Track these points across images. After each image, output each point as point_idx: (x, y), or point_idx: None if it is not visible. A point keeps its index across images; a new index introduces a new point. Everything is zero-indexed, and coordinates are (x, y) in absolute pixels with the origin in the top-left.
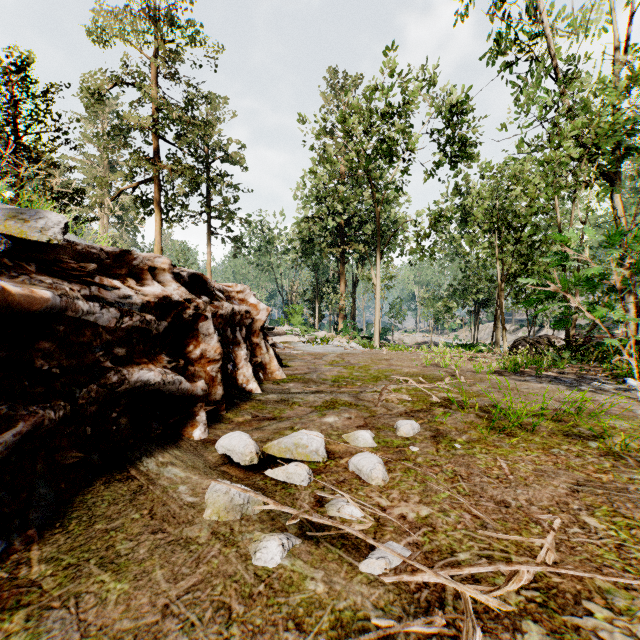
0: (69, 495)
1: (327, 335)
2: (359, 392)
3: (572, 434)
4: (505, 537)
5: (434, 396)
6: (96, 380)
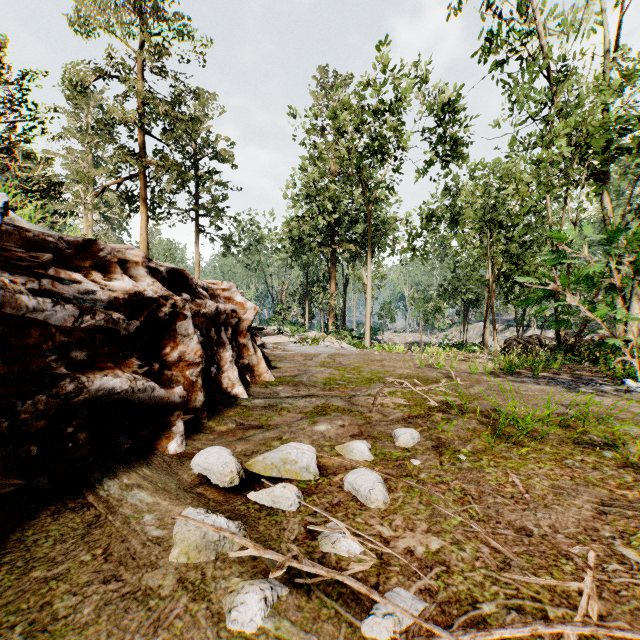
0: (4, 532)
1: (317, 335)
2: (352, 396)
3: (583, 442)
4: (537, 581)
5: (432, 400)
6: (46, 390)
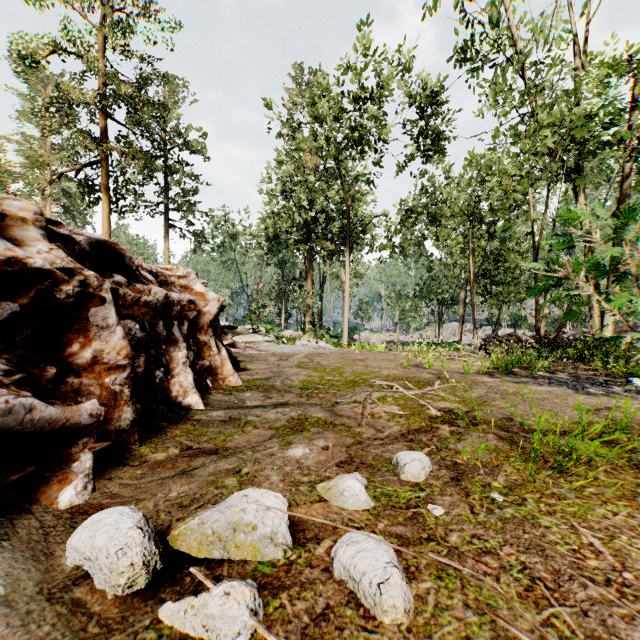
0: None
1: (294, 334)
2: (335, 403)
3: (639, 464)
4: None
5: (431, 407)
6: None
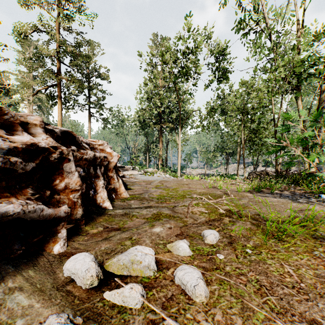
0: None
1: (153, 170)
2: (174, 206)
3: (317, 237)
4: None
5: (220, 209)
6: None
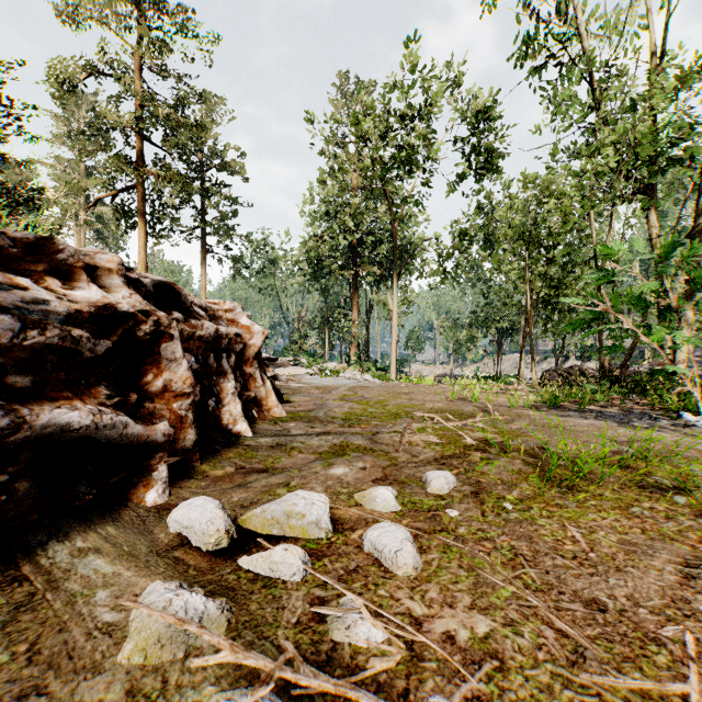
0: None
1: (338, 366)
2: (375, 433)
3: (648, 485)
4: (626, 684)
5: (468, 437)
6: None
